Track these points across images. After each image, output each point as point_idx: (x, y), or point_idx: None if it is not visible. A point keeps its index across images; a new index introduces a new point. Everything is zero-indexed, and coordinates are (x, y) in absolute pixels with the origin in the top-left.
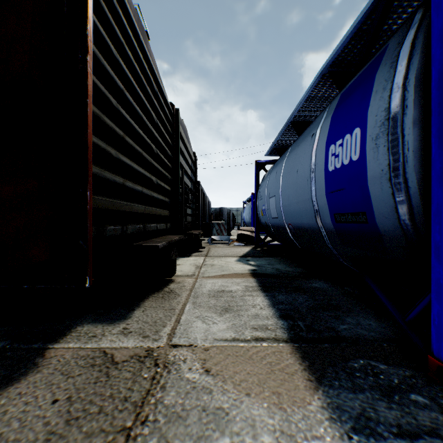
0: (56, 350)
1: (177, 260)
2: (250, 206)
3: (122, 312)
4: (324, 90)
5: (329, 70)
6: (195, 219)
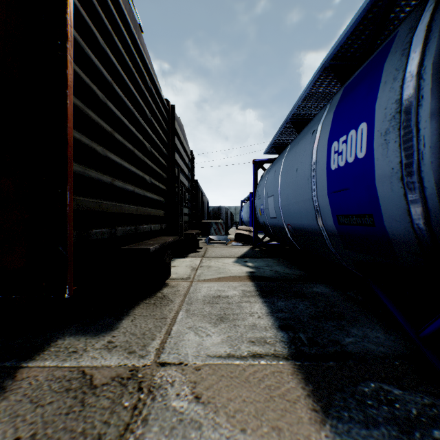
0: (29, 370)
1: (173, 261)
2: (249, 205)
3: (109, 322)
4: (325, 85)
5: (330, 64)
6: (192, 219)
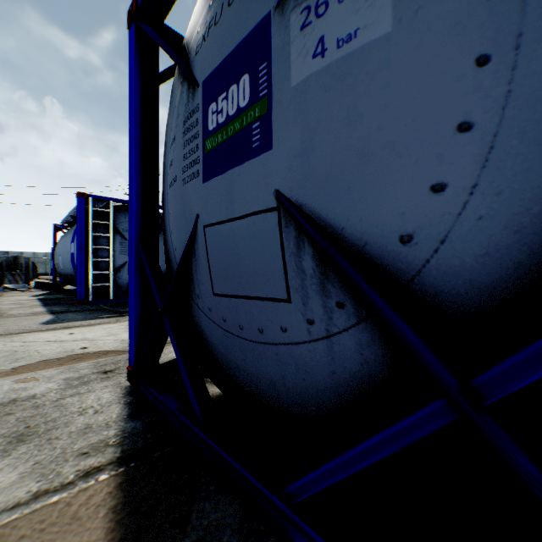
0: None
1: None
2: None
3: None
4: None
5: None
6: None
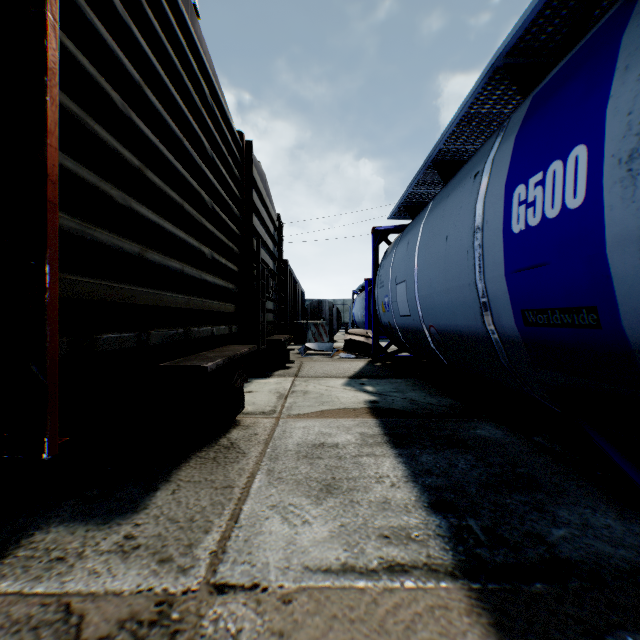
0: None
1: (249, 384)
2: (364, 298)
3: (133, 494)
4: (493, 101)
5: (505, 62)
6: (280, 318)
